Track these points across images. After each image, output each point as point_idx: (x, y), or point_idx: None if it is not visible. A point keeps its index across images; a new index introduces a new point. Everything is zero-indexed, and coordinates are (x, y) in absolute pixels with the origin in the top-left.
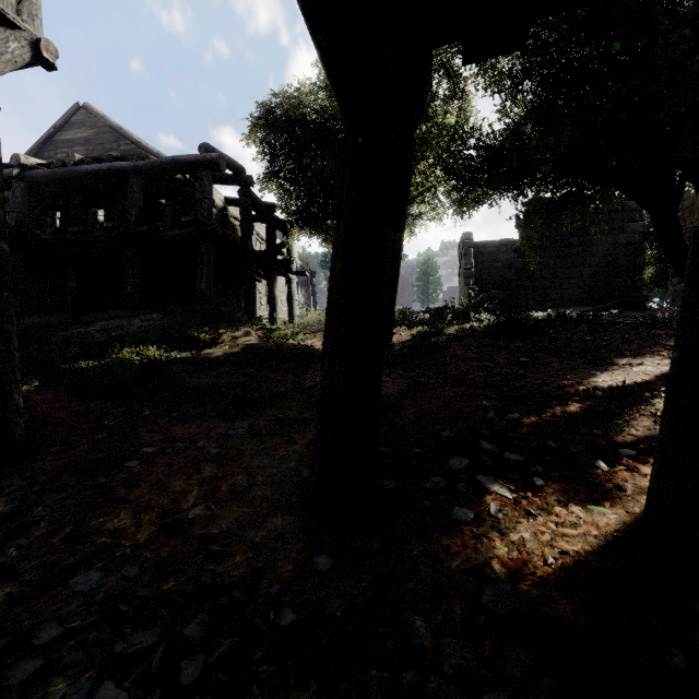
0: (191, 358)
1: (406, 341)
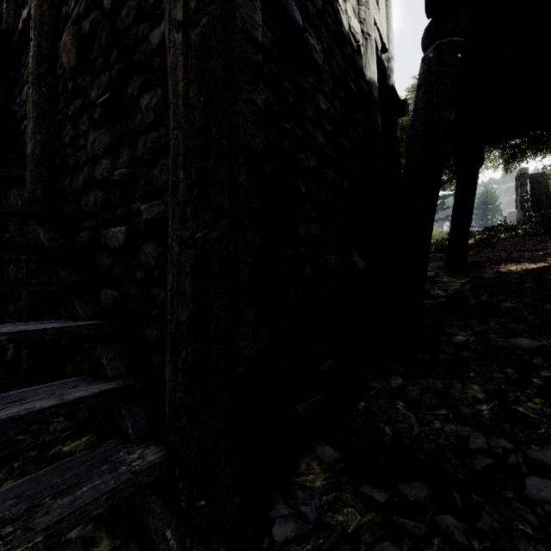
0: None
1: (470, 243)
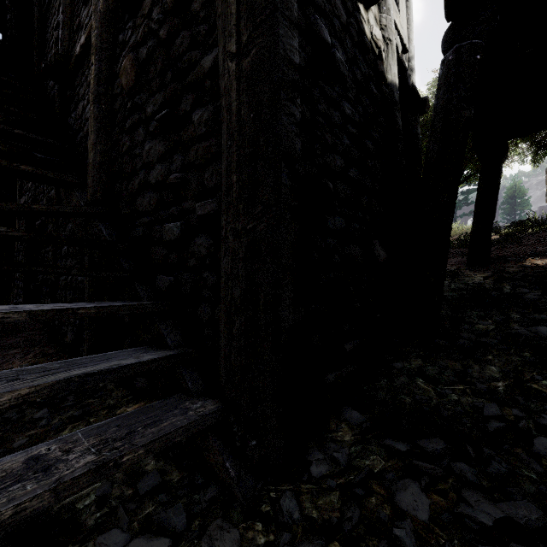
0: None
1: (495, 239)
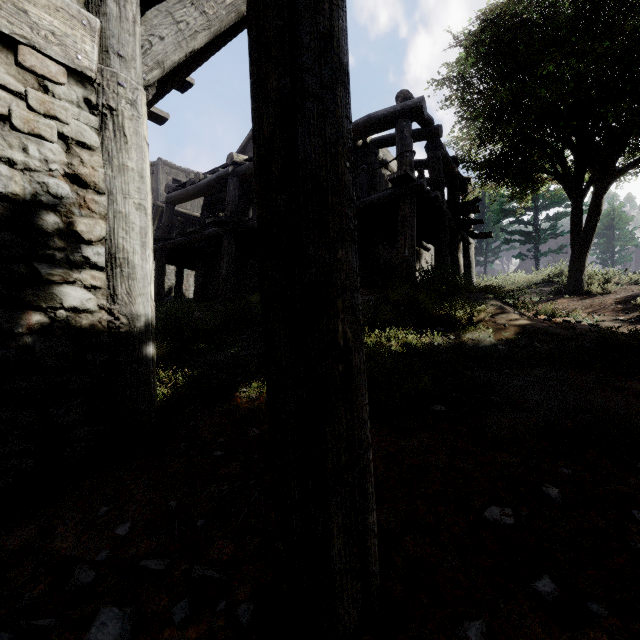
0: (456, 347)
1: None
